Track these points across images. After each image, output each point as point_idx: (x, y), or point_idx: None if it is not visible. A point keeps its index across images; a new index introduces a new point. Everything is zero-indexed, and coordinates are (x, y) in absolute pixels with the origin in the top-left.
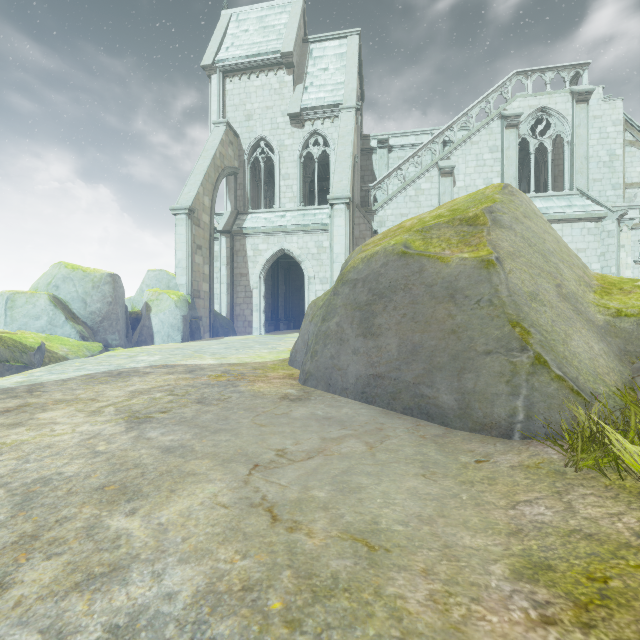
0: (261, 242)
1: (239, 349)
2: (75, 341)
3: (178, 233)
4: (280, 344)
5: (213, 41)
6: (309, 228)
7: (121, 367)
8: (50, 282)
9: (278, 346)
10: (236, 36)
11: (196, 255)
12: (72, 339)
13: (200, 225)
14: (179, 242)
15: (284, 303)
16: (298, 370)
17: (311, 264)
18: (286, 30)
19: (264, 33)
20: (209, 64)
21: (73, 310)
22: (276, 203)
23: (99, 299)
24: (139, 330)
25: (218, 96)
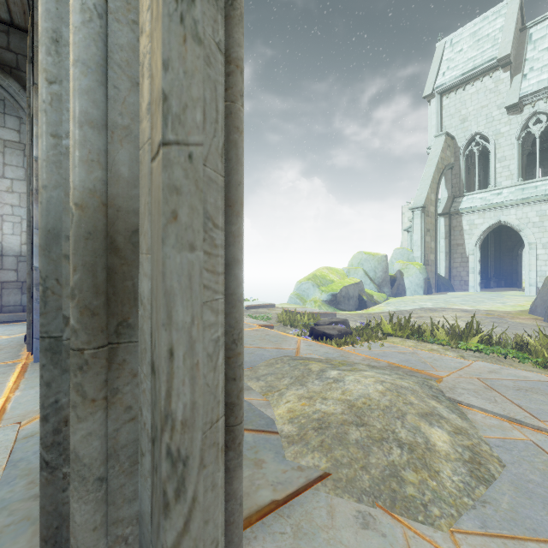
0: (476, 218)
1: (475, 302)
2: (375, 292)
3: (414, 223)
4: (506, 300)
5: (431, 73)
6: (529, 200)
7: (423, 307)
8: (359, 262)
9: (506, 302)
10: (450, 59)
11: (426, 236)
12: (373, 291)
13: (428, 215)
14: (415, 229)
15: (493, 263)
16: (538, 317)
17: (531, 231)
18: (502, 35)
19: (478, 46)
20: (429, 93)
21: (370, 276)
22: (491, 183)
23: (381, 270)
24: (396, 287)
25: (436, 113)
